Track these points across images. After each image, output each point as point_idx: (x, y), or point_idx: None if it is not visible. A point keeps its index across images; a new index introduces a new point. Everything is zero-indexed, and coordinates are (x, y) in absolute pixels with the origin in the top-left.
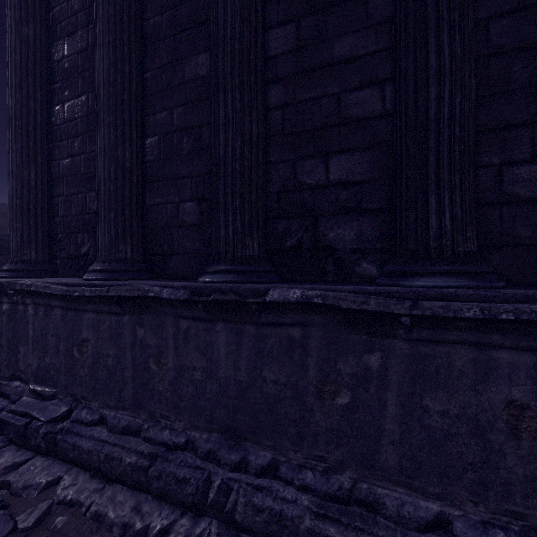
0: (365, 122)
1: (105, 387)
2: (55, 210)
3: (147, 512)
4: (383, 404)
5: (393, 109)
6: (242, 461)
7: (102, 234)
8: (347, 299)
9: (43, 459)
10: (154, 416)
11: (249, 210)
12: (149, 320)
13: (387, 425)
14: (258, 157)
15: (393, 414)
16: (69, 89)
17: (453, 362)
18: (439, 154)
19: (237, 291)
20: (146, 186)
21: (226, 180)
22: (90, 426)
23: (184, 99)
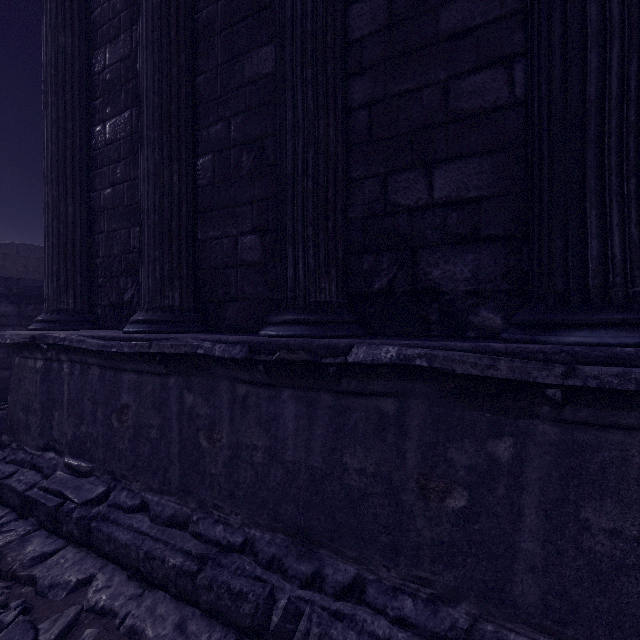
0: (484, 117)
1: (147, 465)
2: (96, 249)
3: (193, 633)
4: (518, 512)
5: (526, 95)
6: (315, 574)
7: (146, 277)
8: (465, 362)
9: (75, 550)
10: (205, 506)
11: (325, 241)
12: (199, 384)
13: (523, 544)
14: (337, 172)
15: (532, 529)
16: (110, 105)
17: (629, 457)
18: (603, 150)
19: (308, 348)
20: (198, 217)
21: (296, 203)
22: (129, 513)
23: (243, 106)
